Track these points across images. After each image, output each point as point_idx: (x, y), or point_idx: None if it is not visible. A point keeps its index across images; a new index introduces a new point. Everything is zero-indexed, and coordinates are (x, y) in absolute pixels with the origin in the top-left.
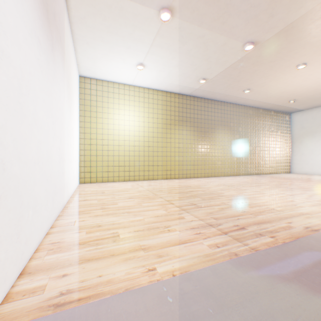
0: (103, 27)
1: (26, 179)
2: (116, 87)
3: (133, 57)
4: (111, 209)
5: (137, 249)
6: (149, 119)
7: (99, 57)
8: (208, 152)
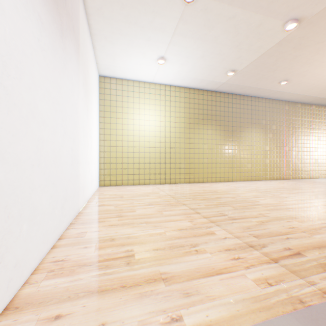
0: (121, 17)
1: (16, 185)
2: (135, 86)
3: (153, 51)
4: (128, 217)
5: (155, 279)
6: (171, 118)
7: (117, 54)
8: (237, 154)
